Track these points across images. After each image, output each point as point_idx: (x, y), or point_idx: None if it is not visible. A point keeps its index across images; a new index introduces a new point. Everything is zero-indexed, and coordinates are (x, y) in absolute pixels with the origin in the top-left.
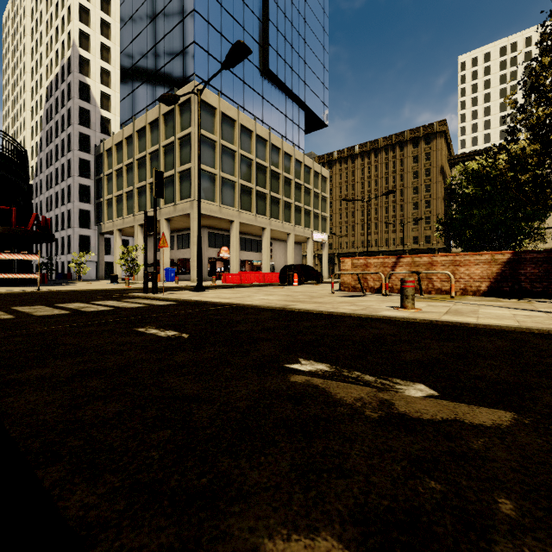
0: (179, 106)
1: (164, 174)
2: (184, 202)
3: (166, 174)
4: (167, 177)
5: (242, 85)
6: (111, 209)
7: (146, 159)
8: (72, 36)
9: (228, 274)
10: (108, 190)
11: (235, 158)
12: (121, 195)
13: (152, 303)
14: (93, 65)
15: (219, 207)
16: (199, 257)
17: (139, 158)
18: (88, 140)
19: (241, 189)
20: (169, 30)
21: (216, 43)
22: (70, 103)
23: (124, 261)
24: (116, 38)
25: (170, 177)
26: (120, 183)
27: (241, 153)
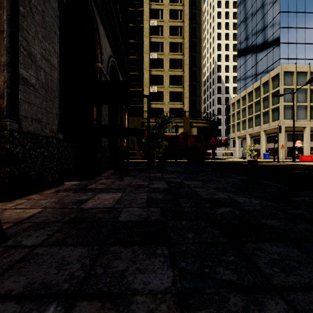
0: (271, 78)
1: (262, 111)
2: (274, 122)
3: (264, 110)
4: (264, 111)
5: (312, 46)
6: (234, 128)
7: (252, 105)
8: (214, 59)
9: (303, 156)
10: (232, 120)
11: (306, 92)
12: (239, 122)
13: (283, 164)
14: (222, 66)
15: (295, 121)
16: (293, 150)
17: (248, 105)
18: (220, 99)
19: (311, 108)
20: (264, 42)
21: (293, 35)
22: (213, 86)
23: (248, 151)
24: (231, 48)
25: (266, 111)
26: (238, 116)
27: (311, 88)
